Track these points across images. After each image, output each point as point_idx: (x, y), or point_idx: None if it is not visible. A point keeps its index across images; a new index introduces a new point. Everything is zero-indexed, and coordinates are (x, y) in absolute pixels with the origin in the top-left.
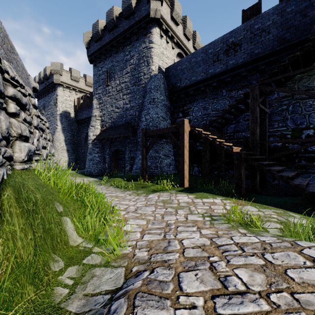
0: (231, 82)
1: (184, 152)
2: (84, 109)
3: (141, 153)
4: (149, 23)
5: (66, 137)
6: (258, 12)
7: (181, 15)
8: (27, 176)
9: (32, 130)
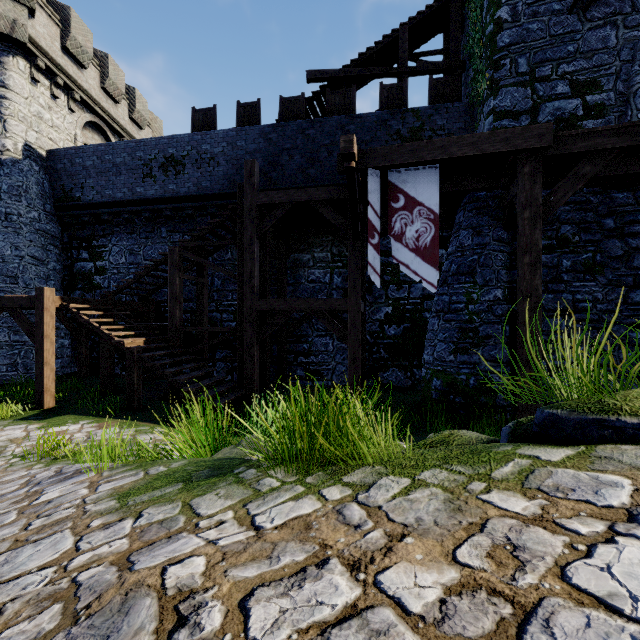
0: (173, 218)
1: (44, 346)
2: None
3: None
4: None
5: None
6: (213, 122)
7: (91, 51)
8: None
9: None
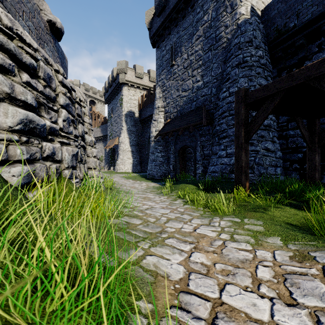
0: None
1: None
2: (148, 106)
3: (235, 139)
4: None
5: (130, 138)
6: None
7: None
8: None
9: None
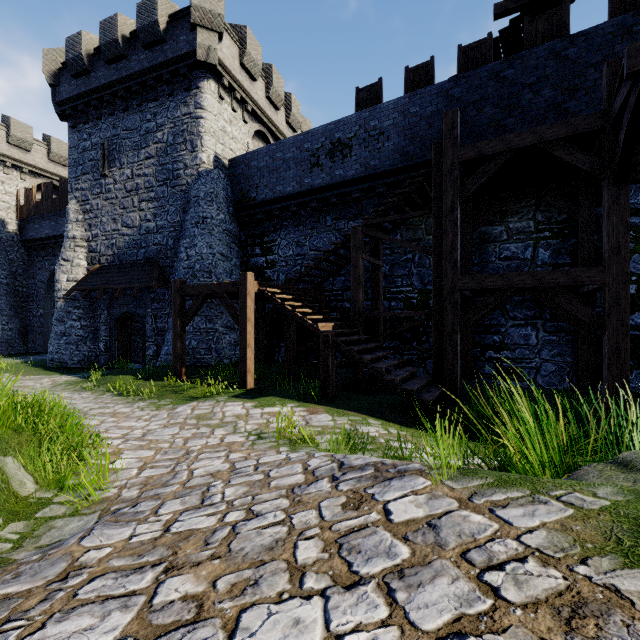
0: (338, 205)
1: (247, 328)
2: (46, 216)
3: (173, 326)
4: (196, 70)
5: None
6: (378, 97)
7: (260, 63)
8: None
9: None
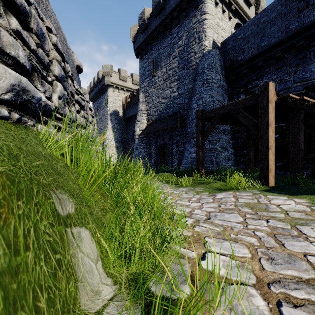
0: None
1: (269, 132)
2: (131, 107)
3: (196, 141)
4: None
5: (115, 135)
6: None
7: None
8: (2, 129)
9: (49, 78)
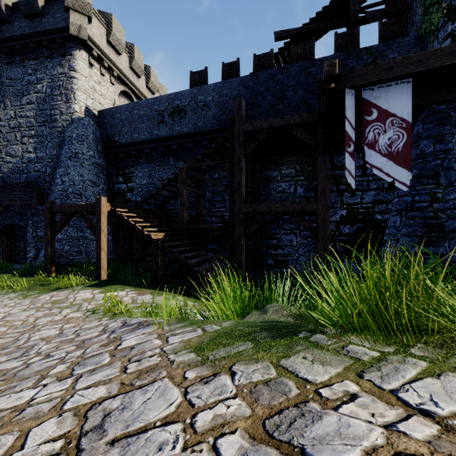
0: (177, 151)
1: (101, 237)
2: None
3: (45, 236)
4: (70, 41)
5: None
6: (204, 80)
7: (124, 43)
8: None
9: None
